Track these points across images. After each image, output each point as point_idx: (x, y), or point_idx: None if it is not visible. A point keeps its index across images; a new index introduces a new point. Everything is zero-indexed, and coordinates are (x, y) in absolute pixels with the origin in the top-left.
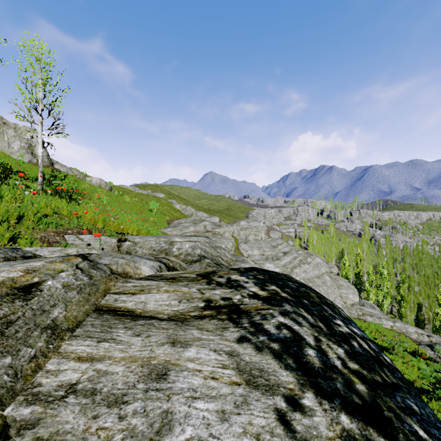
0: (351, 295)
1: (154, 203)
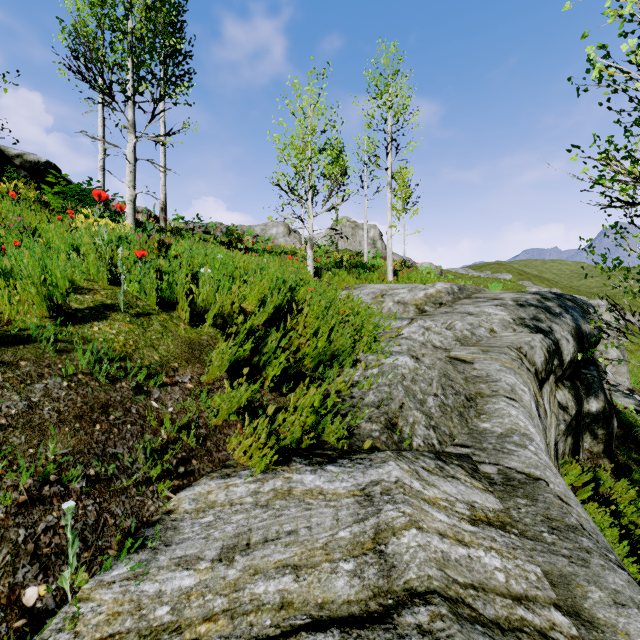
0: None
1: (495, 285)
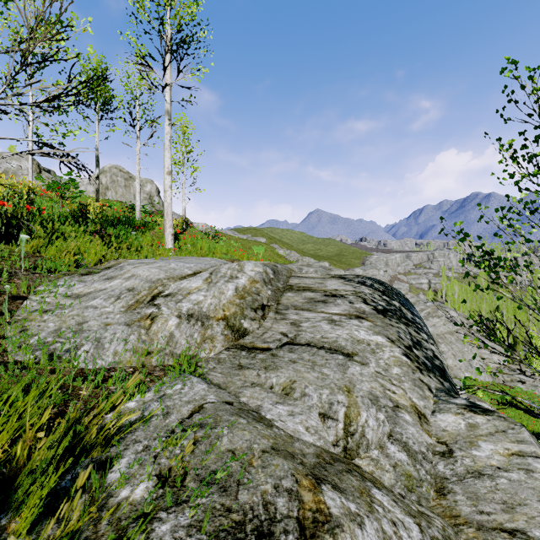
0: (495, 356)
1: (260, 248)
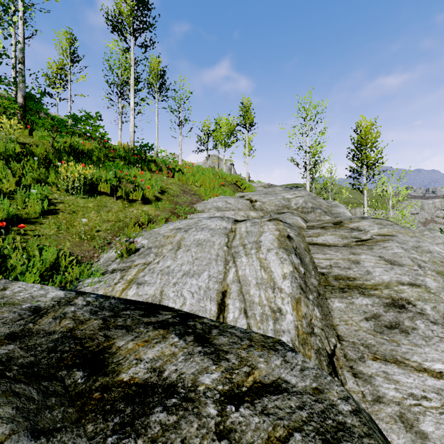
0: None
1: None
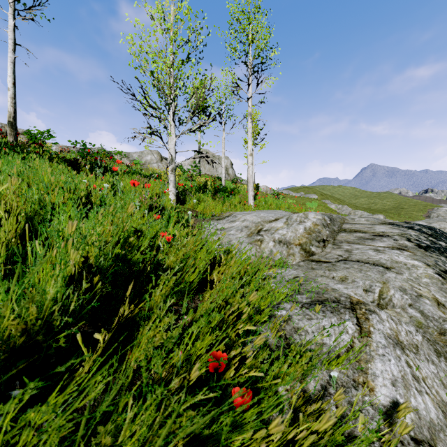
0: None
1: (313, 203)
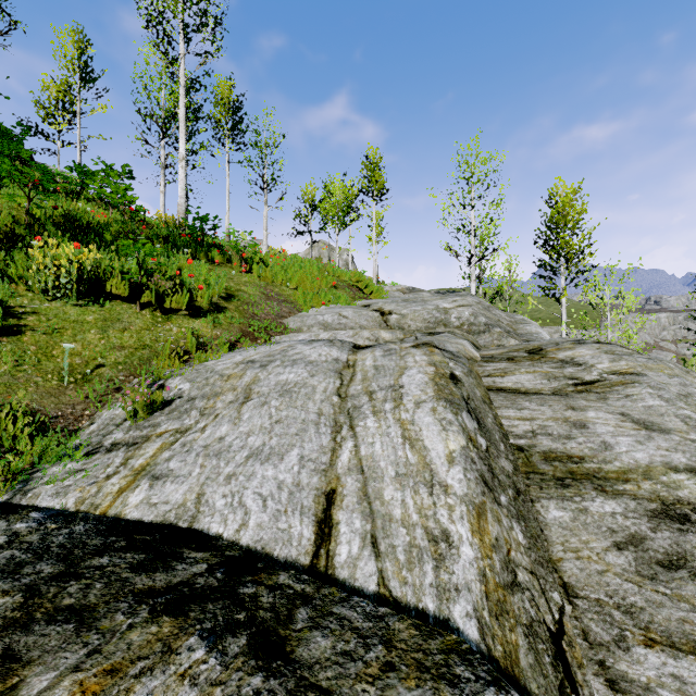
0: None
1: None
